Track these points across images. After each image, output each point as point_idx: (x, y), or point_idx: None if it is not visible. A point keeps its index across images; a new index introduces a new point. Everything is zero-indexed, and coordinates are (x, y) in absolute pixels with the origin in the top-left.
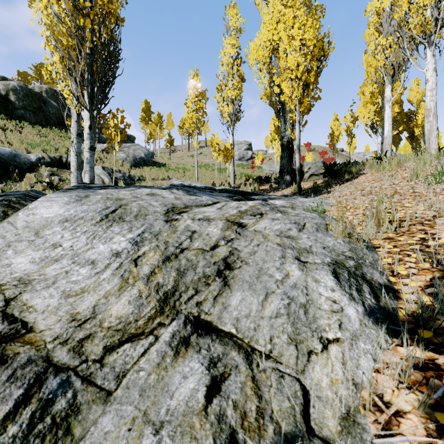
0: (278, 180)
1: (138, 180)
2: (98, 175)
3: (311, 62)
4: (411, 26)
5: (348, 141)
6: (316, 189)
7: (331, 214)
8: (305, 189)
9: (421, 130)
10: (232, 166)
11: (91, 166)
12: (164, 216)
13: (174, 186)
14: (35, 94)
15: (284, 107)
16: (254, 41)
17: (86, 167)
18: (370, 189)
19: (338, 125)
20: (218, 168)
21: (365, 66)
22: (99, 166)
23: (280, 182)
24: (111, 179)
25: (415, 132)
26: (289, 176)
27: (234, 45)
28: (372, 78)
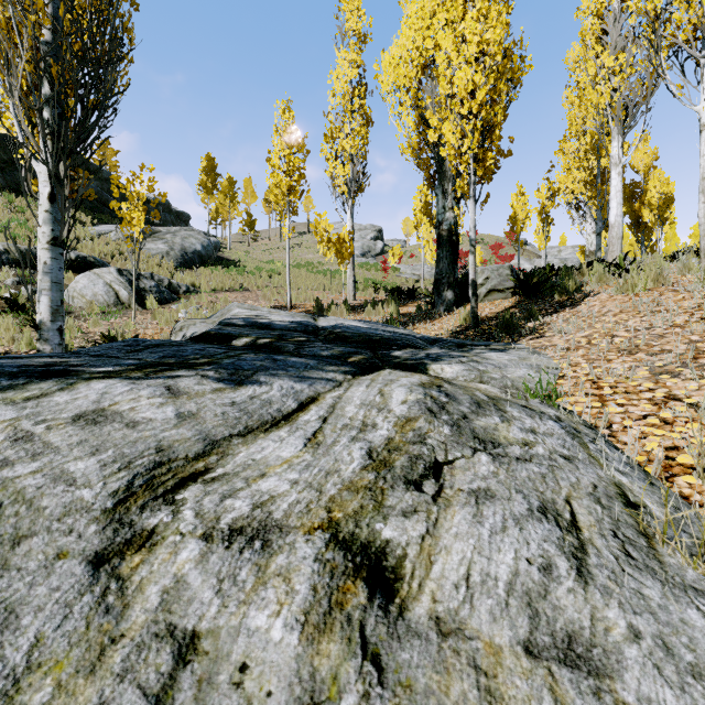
0: (432, 298)
1: (185, 291)
2: (109, 285)
3: (498, 84)
4: (675, 26)
5: (538, 228)
6: (508, 324)
7: (574, 408)
8: (484, 320)
9: (656, 214)
10: (351, 269)
11: (54, 280)
12: (106, 521)
13: (228, 325)
14: (4, 136)
15: (443, 170)
16: (391, 52)
17: (42, 282)
18: (627, 333)
19: (523, 203)
20: (328, 270)
21: (566, 108)
22: (112, 268)
23: (436, 301)
24: (132, 292)
25: (644, 217)
26: (452, 292)
27: (355, 62)
28: (578, 128)
